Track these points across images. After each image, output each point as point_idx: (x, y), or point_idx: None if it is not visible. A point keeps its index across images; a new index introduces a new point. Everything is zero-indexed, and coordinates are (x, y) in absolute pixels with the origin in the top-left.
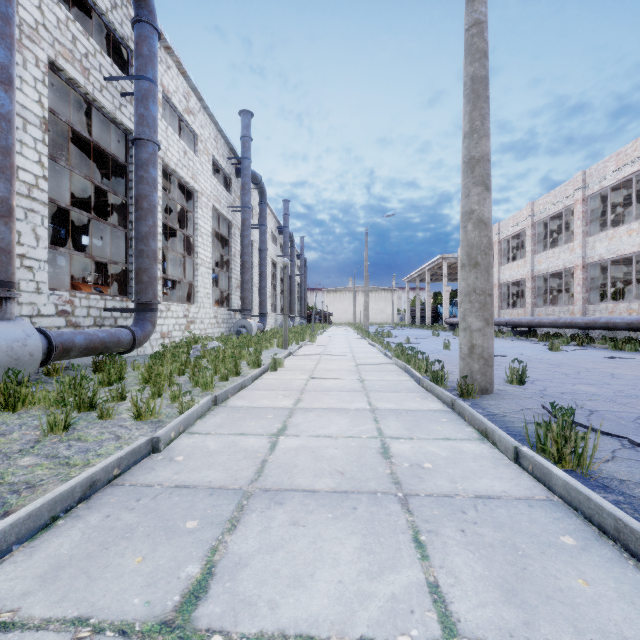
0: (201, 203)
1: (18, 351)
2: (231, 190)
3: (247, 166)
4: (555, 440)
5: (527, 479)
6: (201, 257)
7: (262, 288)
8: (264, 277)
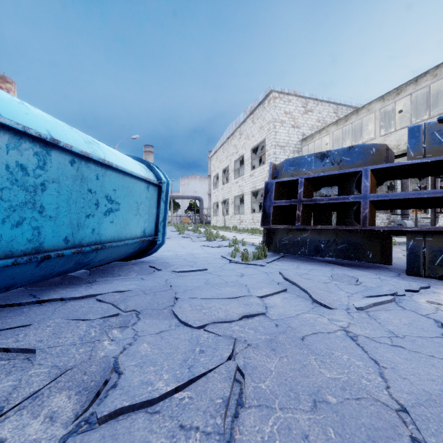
0: None
1: (411, 226)
2: None
3: None
4: None
5: None
6: None
7: None
8: None
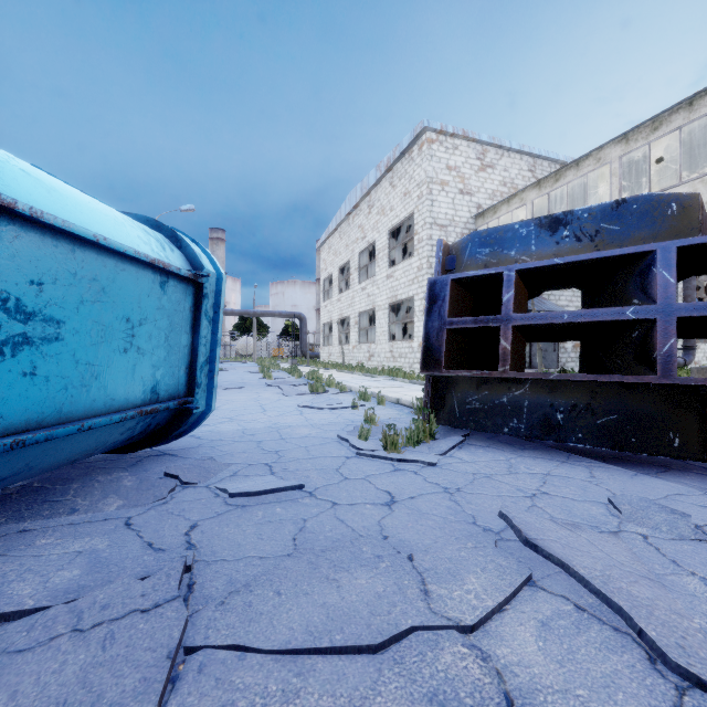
0: None
1: None
2: None
3: None
4: None
5: None
6: None
7: None
8: None
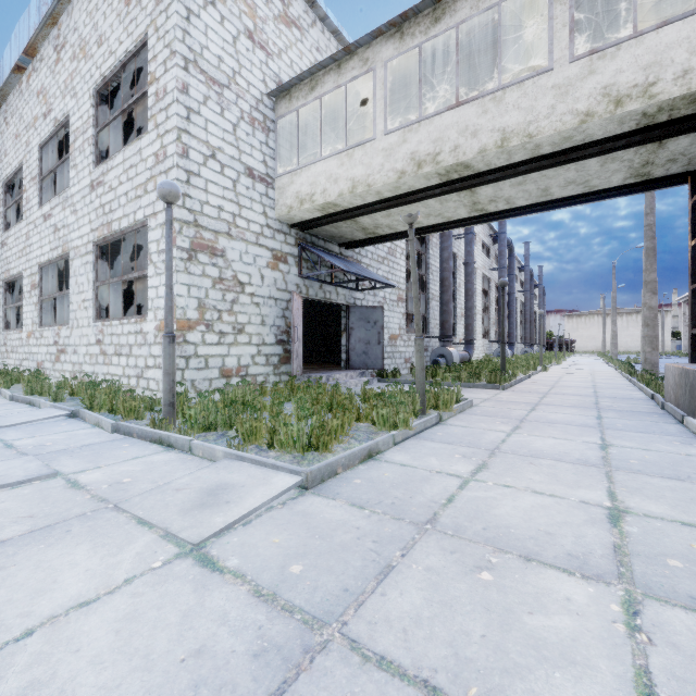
0: (477, 274)
1: (457, 358)
2: (490, 256)
3: (503, 238)
4: (640, 376)
5: (629, 383)
6: (477, 308)
7: (510, 323)
8: (512, 315)
